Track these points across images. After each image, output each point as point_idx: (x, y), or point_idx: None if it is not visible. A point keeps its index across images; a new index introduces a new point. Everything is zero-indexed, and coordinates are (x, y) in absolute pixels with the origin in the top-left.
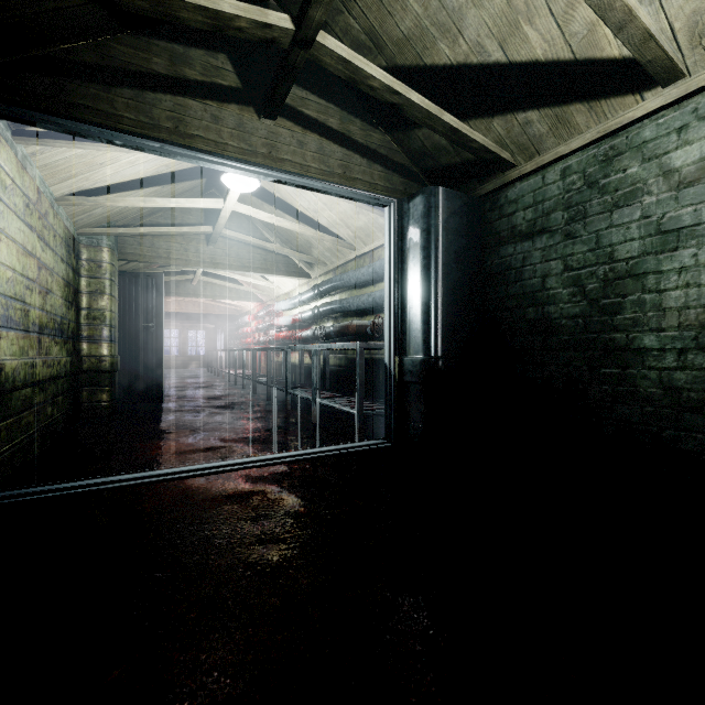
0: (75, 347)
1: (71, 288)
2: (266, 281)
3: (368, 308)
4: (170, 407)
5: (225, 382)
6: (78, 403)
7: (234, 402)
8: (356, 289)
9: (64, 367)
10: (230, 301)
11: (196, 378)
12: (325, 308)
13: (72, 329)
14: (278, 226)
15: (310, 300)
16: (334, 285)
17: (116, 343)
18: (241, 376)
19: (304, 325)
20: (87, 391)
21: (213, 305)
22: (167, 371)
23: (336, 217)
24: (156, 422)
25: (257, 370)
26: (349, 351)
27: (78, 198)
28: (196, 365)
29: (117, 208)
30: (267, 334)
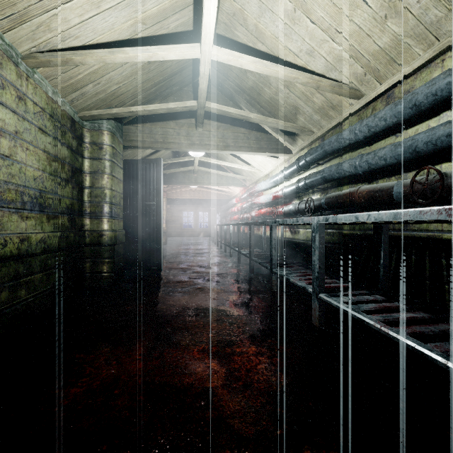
0: (75, 222)
1: (65, 165)
2: (248, 166)
3: (390, 166)
4: (164, 276)
5: (218, 249)
6: (81, 274)
7: (219, 273)
8: (358, 149)
9: (41, 243)
10: (222, 188)
11: (200, 245)
12: (313, 178)
13: (68, 205)
14: (261, 97)
15: (291, 174)
16: (326, 149)
17: (119, 218)
18: (229, 246)
19: (284, 201)
20: (90, 262)
21: (211, 193)
22: (185, 239)
23: (340, 48)
24: (137, 300)
25: (241, 240)
26: (346, 226)
27: (44, 55)
28: (203, 235)
29: (109, 88)
30: (249, 212)
